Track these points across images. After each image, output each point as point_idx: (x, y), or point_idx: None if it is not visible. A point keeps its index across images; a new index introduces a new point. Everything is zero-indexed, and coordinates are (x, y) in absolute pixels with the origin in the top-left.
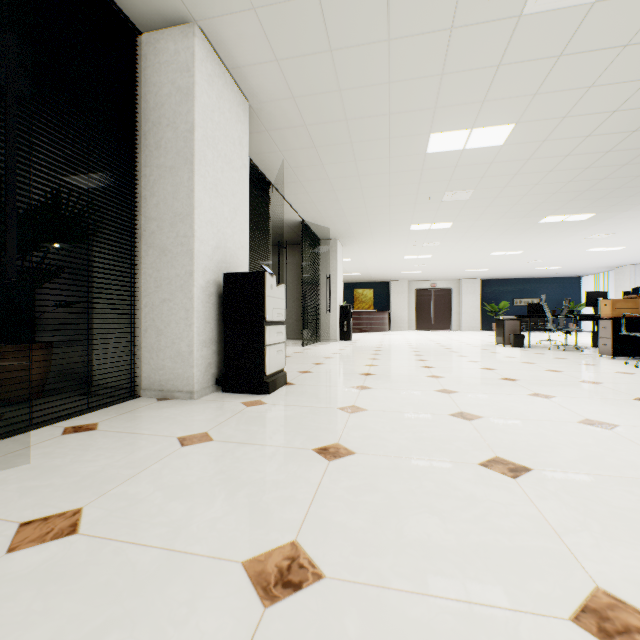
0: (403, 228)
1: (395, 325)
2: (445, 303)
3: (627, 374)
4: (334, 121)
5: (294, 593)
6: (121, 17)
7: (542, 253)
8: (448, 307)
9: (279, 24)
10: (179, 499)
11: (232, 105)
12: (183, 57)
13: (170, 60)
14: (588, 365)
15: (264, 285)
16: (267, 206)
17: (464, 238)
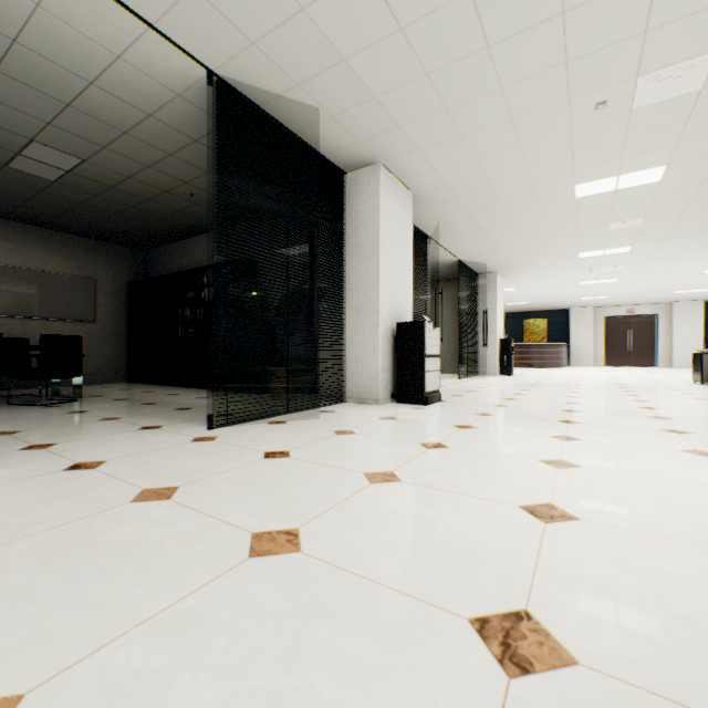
0: (570, 257)
1: (576, 360)
2: (648, 333)
3: None
4: (481, 191)
5: (438, 448)
6: (337, 169)
7: None
8: (652, 338)
9: (434, 153)
10: (389, 431)
11: (401, 201)
12: (372, 186)
13: (364, 189)
14: None
15: (424, 330)
16: (425, 257)
17: (654, 259)
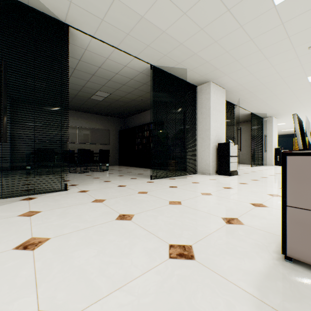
0: None
1: None
2: None
3: None
4: (257, 85)
5: (228, 188)
6: (193, 86)
7: None
8: None
9: (233, 75)
10: (212, 183)
11: (220, 94)
12: (207, 90)
13: (204, 92)
14: None
15: (229, 146)
16: (233, 113)
17: None
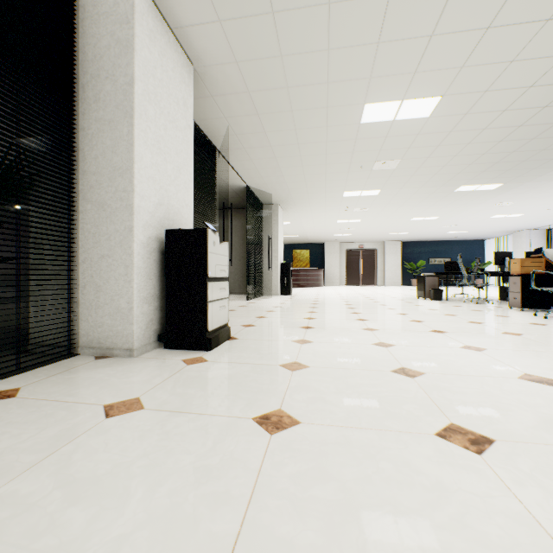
0: (337, 195)
1: (328, 281)
2: (371, 262)
3: (540, 325)
4: (276, 88)
5: None
6: None
7: (454, 219)
8: (374, 265)
9: None
10: (81, 502)
11: (176, 65)
12: (122, 8)
13: (109, 11)
14: (503, 317)
15: (206, 241)
16: (213, 170)
17: (389, 204)
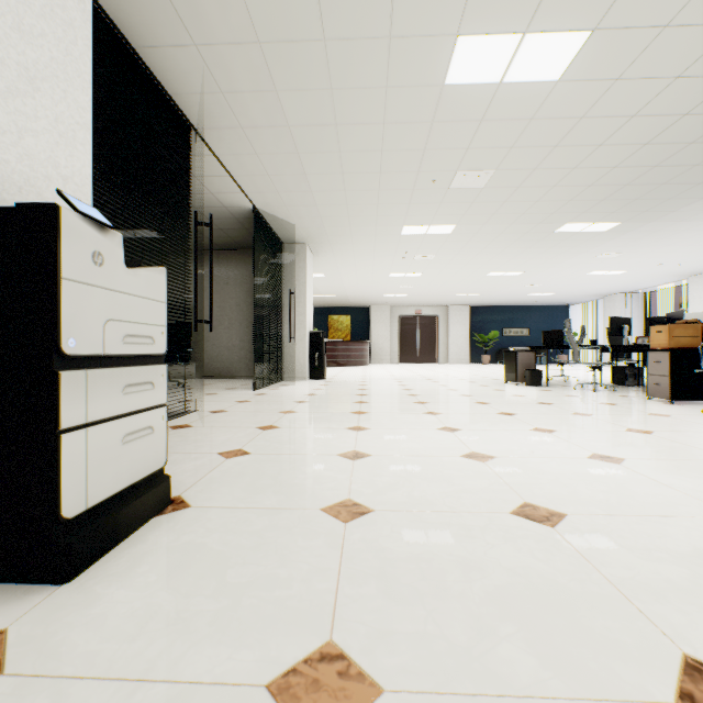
0: (393, 231)
1: (376, 357)
2: (431, 332)
3: None
4: None
5: None
6: None
7: (542, 275)
8: (435, 337)
9: None
10: None
11: None
12: None
13: None
14: (663, 416)
15: (54, 244)
16: (185, 162)
17: (464, 250)
